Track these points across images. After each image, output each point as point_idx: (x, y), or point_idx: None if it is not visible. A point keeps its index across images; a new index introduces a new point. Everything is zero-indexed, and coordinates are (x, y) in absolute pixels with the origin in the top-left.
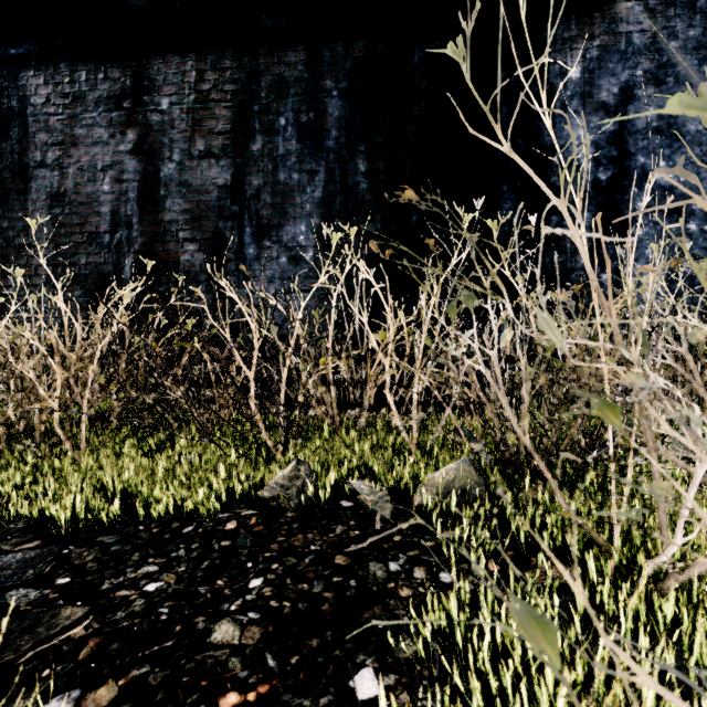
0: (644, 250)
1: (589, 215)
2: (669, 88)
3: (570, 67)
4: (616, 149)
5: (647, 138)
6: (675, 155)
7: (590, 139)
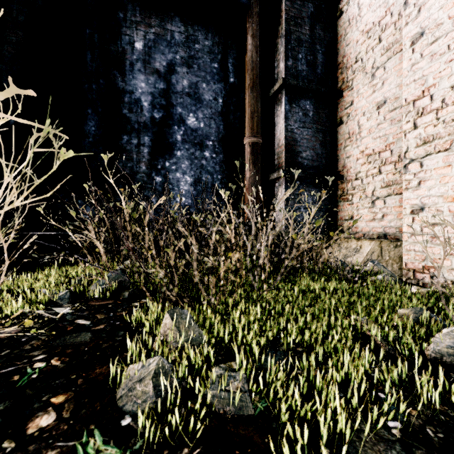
0: (181, 164)
1: (148, 139)
2: (195, 71)
3: (136, 41)
4: (165, 100)
5: (183, 98)
6: (198, 111)
7: (149, 90)
